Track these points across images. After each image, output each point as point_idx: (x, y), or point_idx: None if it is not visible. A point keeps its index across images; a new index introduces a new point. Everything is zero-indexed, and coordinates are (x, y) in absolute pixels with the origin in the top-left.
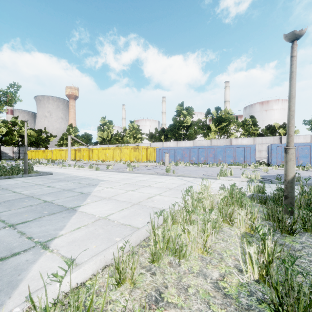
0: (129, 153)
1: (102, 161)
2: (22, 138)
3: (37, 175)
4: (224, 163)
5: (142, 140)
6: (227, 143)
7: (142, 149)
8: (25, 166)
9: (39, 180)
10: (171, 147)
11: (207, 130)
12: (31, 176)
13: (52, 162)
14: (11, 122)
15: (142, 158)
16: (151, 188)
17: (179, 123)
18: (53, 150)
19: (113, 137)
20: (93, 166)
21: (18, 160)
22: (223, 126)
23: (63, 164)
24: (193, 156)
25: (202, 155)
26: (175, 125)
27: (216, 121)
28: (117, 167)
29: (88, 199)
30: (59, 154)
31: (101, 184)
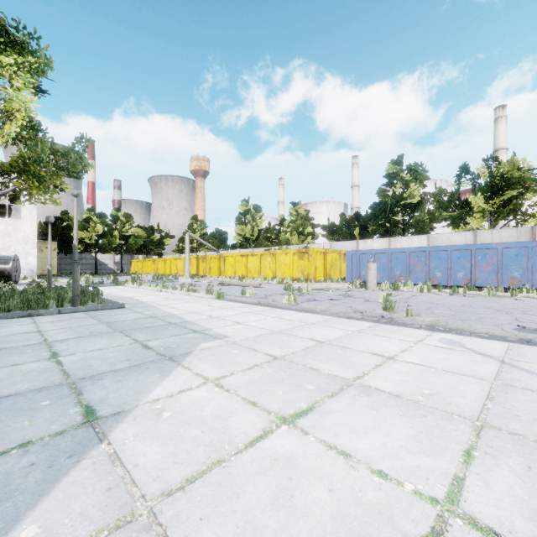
0: (290, 263)
1: (240, 278)
2: (126, 241)
3: (91, 310)
4: (528, 285)
5: (314, 238)
6: (523, 238)
7: (315, 254)
8: (74, 289)
9: (75, 324)
10: (381, 250)
11: (463, 210)
12: (78, 312)
13: (158, 278)
14: (111, 216)
15: (316, 273)
16: (375, 410)
17: (393, 200)
18: (166, 259)
19: (262, 235)
20: (214, 291)
21: (119, 274)
22: (508, 199)
23: (164, 283)
24: (435, 268)
25: (461, 266)
26: (384, 204)
27: (488, 187)
28: (264, 293)
29: (38, 513)
30: (174, 265)
31: (197, 353)
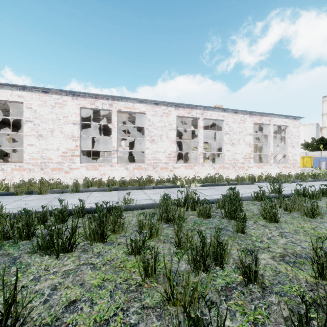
0: None
1: None
2: None
3: None
4: None
5: None
6: None
7: None
8: None
9: None
10: None
11: None
12: None
13: None
14: None
15: None
16: None
17: None
18: None
19: None
20: None
21: None
22: None
23: None
24: None
25: None
26: None
27: None
28: None
29: None
30: None
31: None
